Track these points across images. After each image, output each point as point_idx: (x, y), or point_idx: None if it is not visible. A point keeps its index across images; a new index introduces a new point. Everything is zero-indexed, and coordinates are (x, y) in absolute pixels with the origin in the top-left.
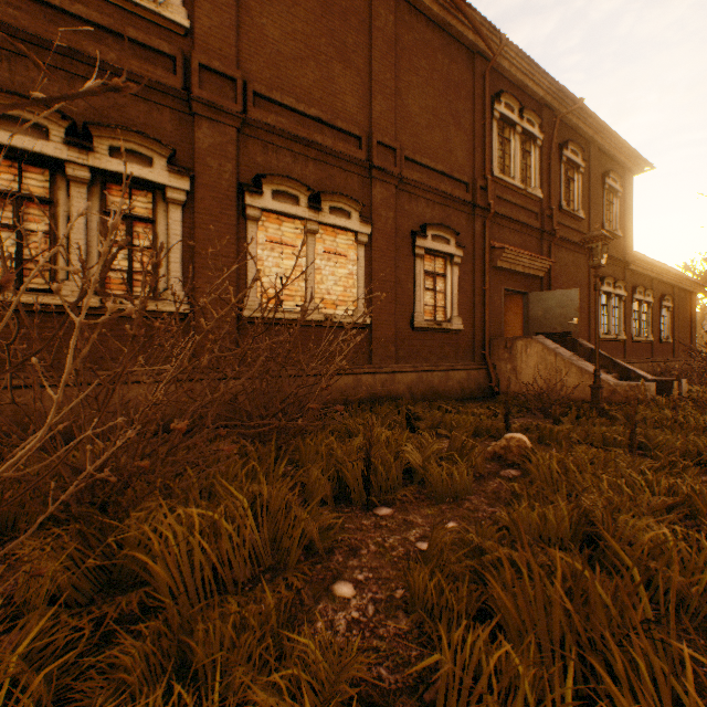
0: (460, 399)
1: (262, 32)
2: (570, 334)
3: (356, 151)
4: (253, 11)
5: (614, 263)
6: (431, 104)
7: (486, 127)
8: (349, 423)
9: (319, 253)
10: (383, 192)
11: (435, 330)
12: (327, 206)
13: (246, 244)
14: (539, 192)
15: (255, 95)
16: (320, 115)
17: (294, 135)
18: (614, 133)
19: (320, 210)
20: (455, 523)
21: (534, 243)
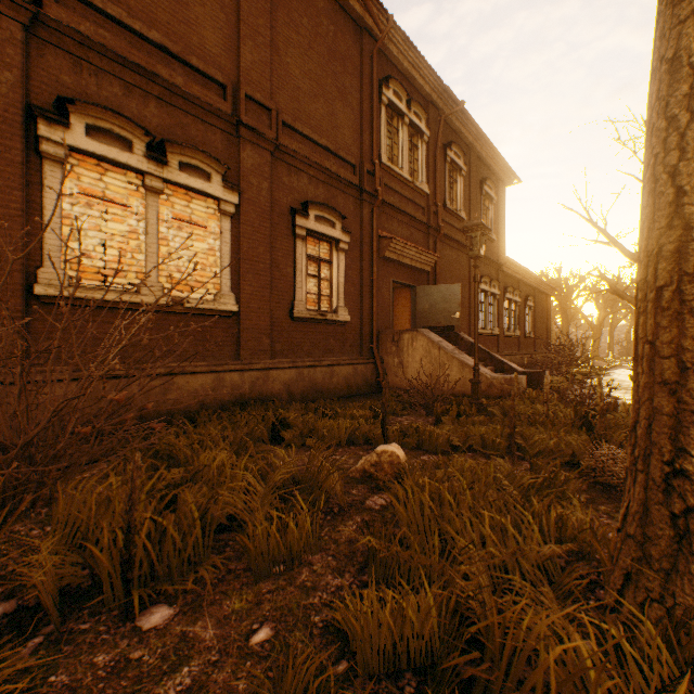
0: (346, 396)
1: None
2: (453, 328)
3: (218, 101)
4: None
5: (490, 264)
6: (315, 70)
7: (374, 109)
8: (178, 443)
9: (166, 219)
10: (256, 157)
11: (319, 321)
12: (176, 160)
13: (43, 193)
14: (426, 188)
15: None
16: (167, 43)
17: (123, 56)
18: (490, 142)
19: (166, 163)
20: (271, 628)
21: (421, 237)
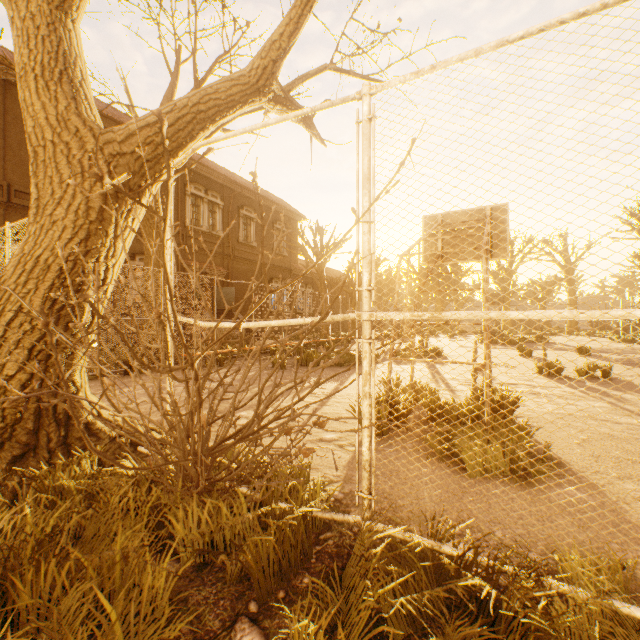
0: None
1: (21, 159)
2: (232, 310)
3: None
4: (15, 149)
5: (283, 270)
6: None
7: (180, 201)
8: None
9: None
10: None
11: None
12: None
13: None
14: (222, 233)
15: (17, 190)
16: None
17: None
18: (274, 202)
19: None
20: None
21: (219, 260)
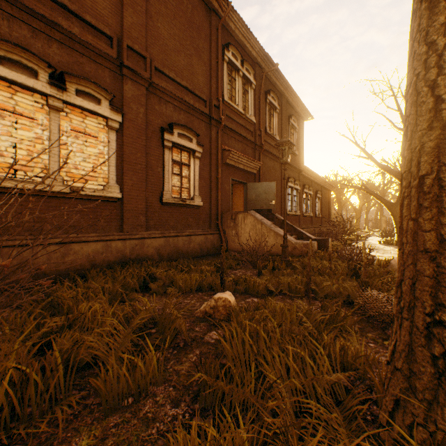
0: (199, 256)
1: None
2: (271, 210)
3: (107, 48)
4: None
5: (294, 170)
6: (178, 34)
7: (219, 64)
8: (64, 295)
9: (66, 130)
10: (135, 90)
11: (181, 205)
12: (73, 87)
13: None
14: (254, 119)
15: None
16: (66, 2)
17: (29, 7)
18: (294, 92)
19: (65, 89)
20: None
21: (250, 151)
